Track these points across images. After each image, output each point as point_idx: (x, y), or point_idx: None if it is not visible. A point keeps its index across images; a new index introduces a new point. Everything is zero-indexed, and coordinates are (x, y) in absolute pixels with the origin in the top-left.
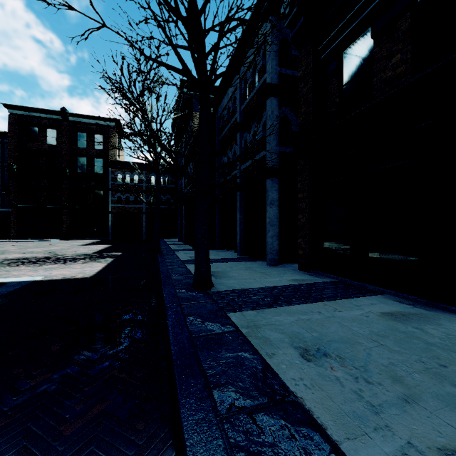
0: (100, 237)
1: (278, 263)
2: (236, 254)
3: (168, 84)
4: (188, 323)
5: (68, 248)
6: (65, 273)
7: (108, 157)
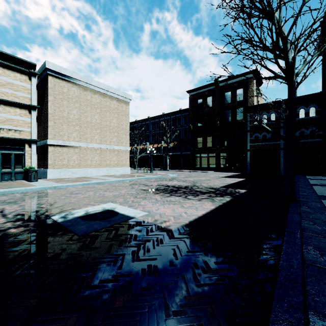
0: (241, 171)
1: None
2: None
3: None
4: None
5: (210, 179)
6: (165, 214)
7: (247, 104)
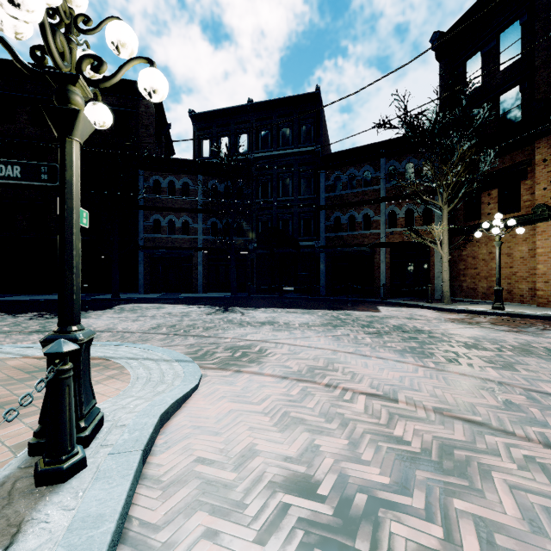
0: None
1: None
2: None
3: None
4: None
5: None
6: None
7: None
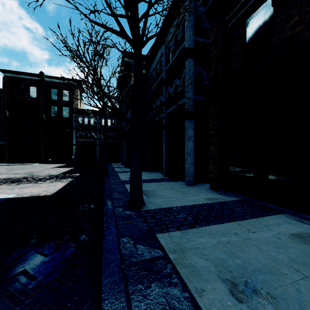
0: (67, 162)
1: (194, 184)
2: (162, 175)
3: (110, 46)
4: (121, 247)
5: (43, 170)
6: (33, 192)
7: (72, 106)
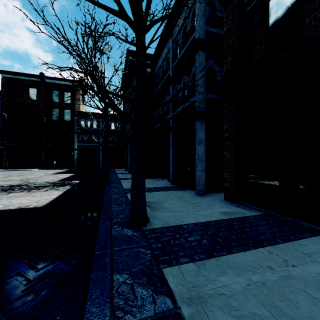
0: (69, 167)
1: (205, 193)
2: (169, 183)
3: (109, 35)
4: (114, 291)
5: (41, 176)
6: (23, 202)
7: (74, 108)
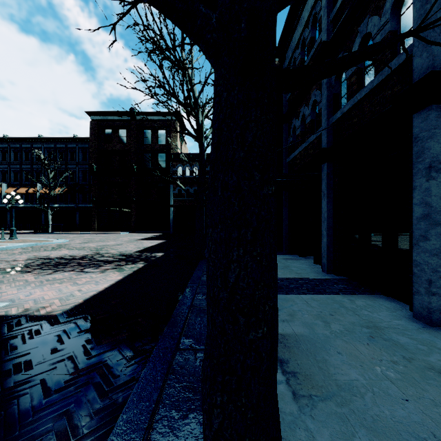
0: (163, 231)
1: None
2: (318, 268)
3: None
4: None
5: (122, 243)
6: (44, 298)
7: (170, 151)
